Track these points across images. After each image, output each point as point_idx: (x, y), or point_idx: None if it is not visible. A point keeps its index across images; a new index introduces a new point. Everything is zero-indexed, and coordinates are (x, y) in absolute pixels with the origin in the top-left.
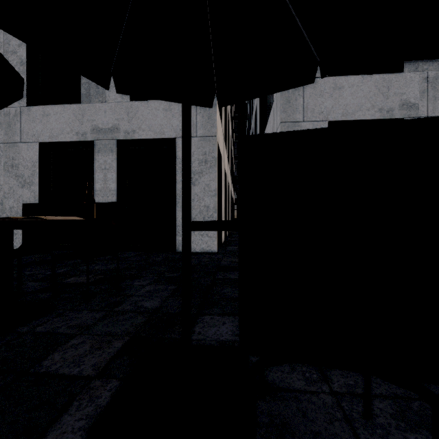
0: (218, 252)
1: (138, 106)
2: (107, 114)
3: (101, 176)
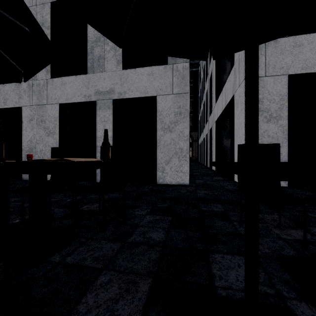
0: (189, 184)
1: (128, 73)
2: (105, 80)
3: (101, 127)
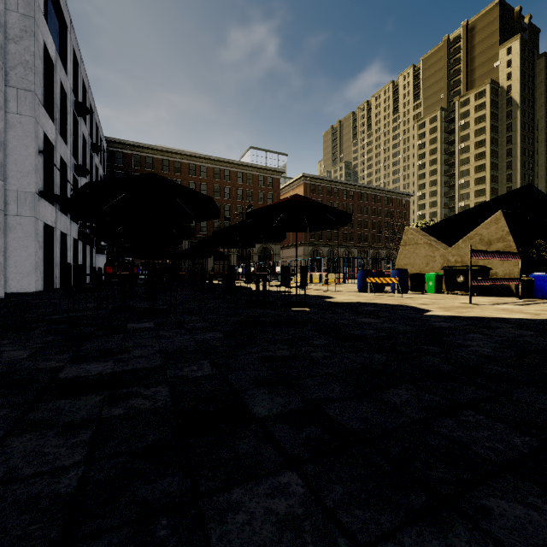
0: None
1: None
2: None
3: None
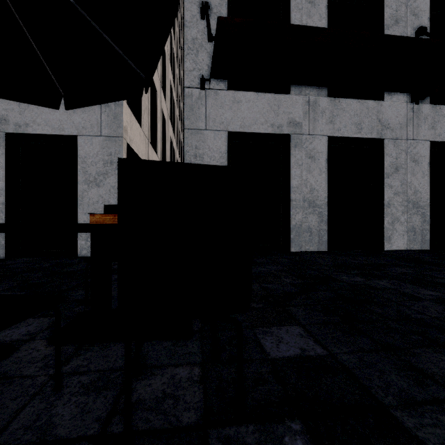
0: None
1: None
2: None
3: None
